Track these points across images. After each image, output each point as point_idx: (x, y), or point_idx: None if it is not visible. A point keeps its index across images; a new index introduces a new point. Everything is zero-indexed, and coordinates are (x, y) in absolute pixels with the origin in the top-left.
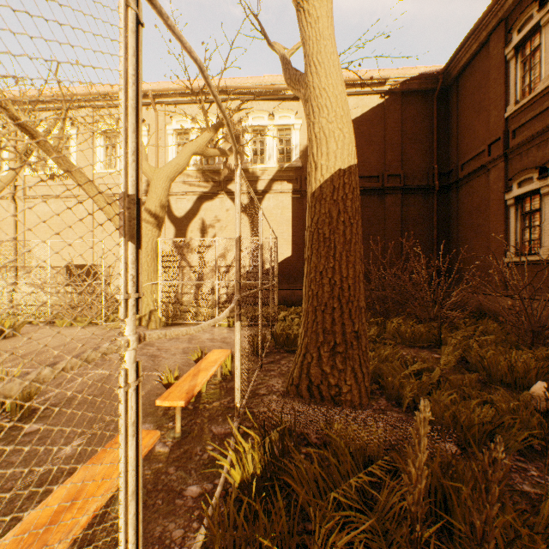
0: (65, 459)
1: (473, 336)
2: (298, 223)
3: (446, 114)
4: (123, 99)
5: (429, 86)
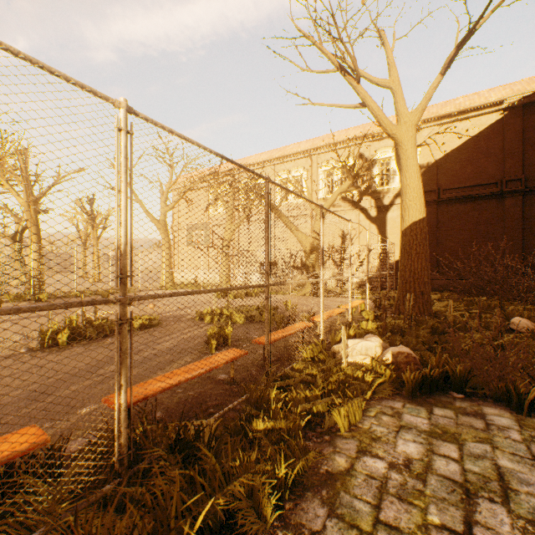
0: None
1: None
2: None
3: None
4: (350, 242)
5: None
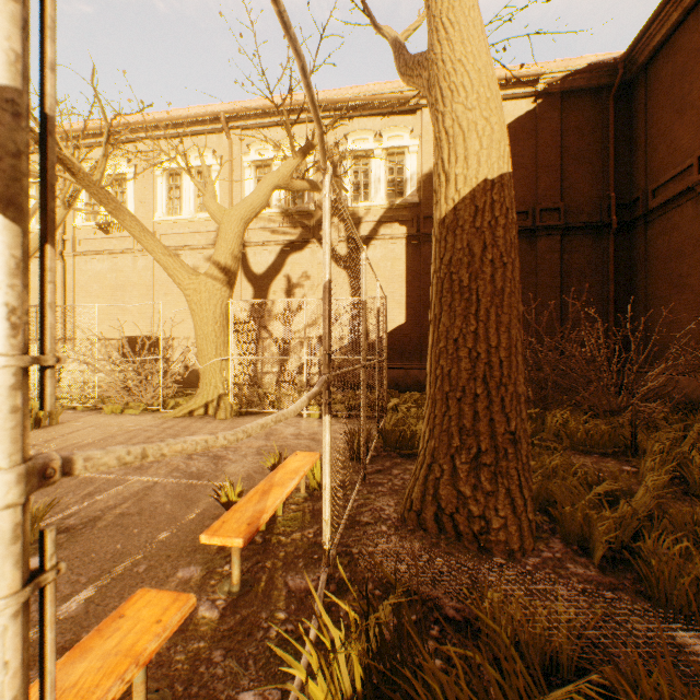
0: (64, 621)
1: (682, 439)
2: (414, 279)
3: (628, 119)
4: None
5: (602, 81)
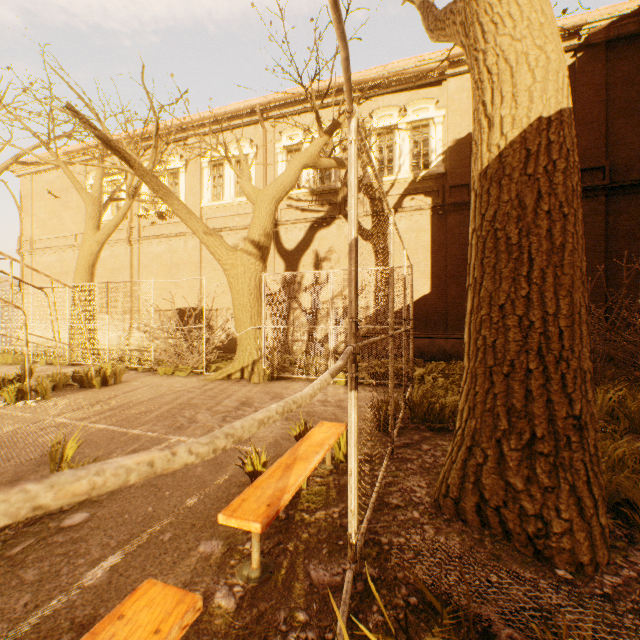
0: (87, 591)
1: None
2: (439, 249)
3: None
4: None
5: None
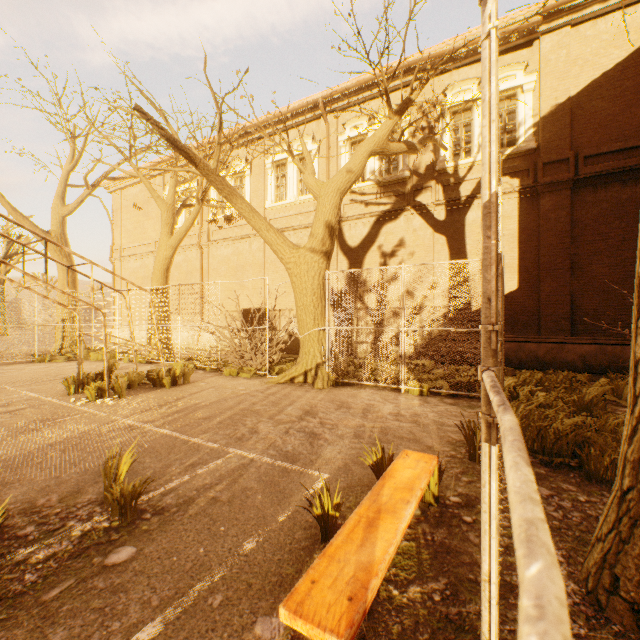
0: None
1: None
2: (529, 238)
3: None
4: None
5: None
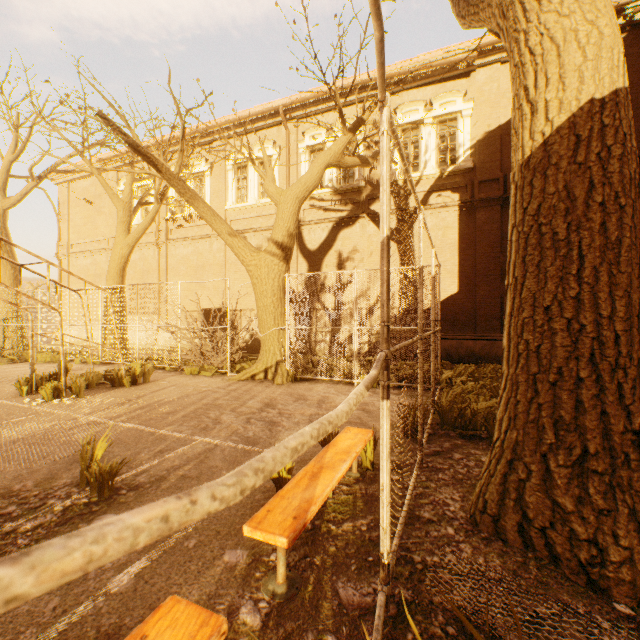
0: (113, 597)
1: None
2: (467, 247)
3: None
4: None
5: None
